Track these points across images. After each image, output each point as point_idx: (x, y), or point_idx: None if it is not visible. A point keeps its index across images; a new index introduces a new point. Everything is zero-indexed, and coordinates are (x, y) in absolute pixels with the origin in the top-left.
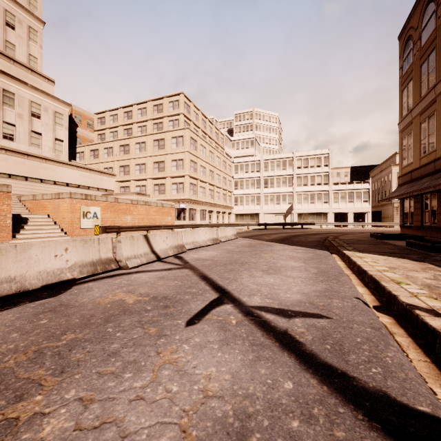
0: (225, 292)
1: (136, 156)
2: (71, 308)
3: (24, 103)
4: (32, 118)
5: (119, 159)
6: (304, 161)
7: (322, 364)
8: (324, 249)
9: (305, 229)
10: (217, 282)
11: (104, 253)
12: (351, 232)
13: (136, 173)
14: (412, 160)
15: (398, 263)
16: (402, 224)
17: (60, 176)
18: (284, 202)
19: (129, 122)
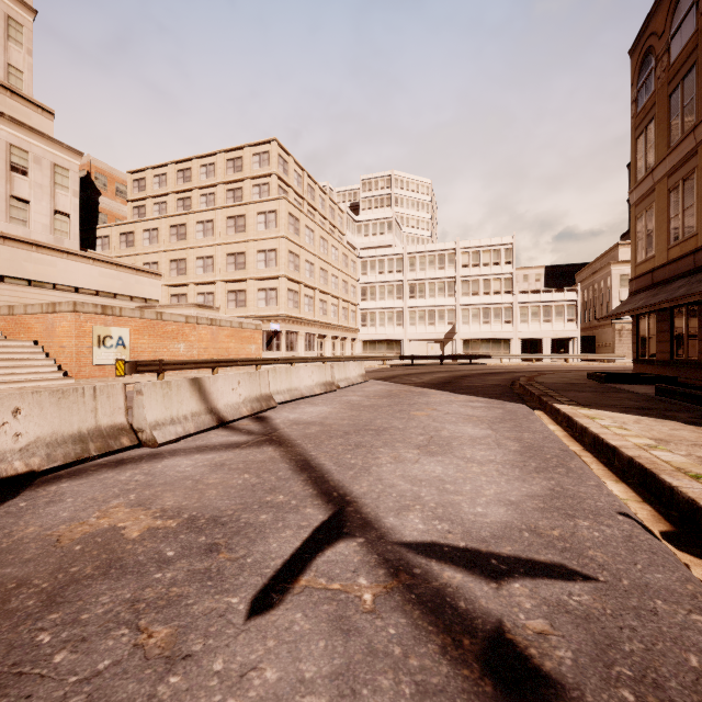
0: (347, 502)
1: (197, 244)
2: None
3: None
4: (13, 175)
5: (169, 249)
6: (473, 256)
7: None
8: (519, 401)
9: (476, 366)
10: (330, 475)
11: (106, 416)
12: (550, 370)
13: (197, 272)
14: (654, 251)
15: (665, 430)
16: (635, 357)
17: (64, 274)
18: (442, 321)
19: (186, 187)
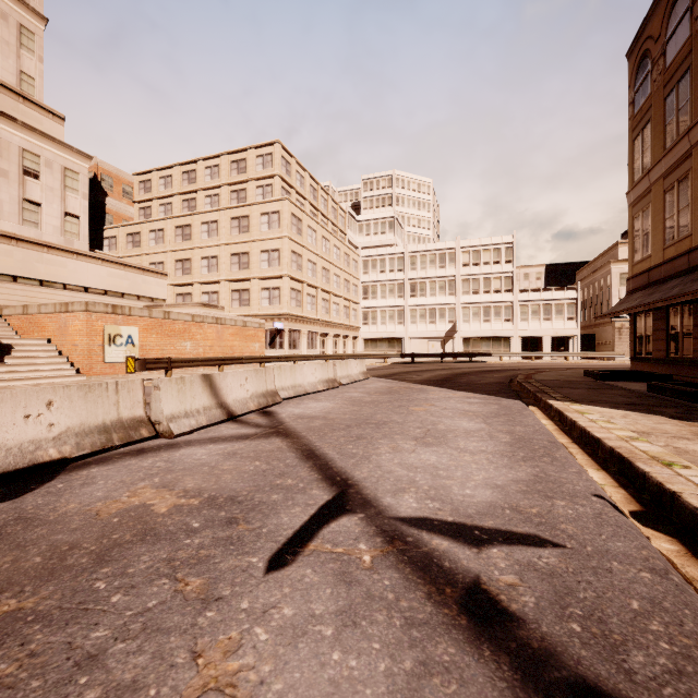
0: (349, 485)
1: (202, 244)
2: (36, 527)
3: (11, 153)
4: (25, 178)
5: (175, 249)
6: (473, 255)
7: (575, 683)
8: (515, 398)
9: (476, 363)
10: (333, 462)
11: (127, 410)
12: (549, 368)
13: (202, 271)
14: (650, 251)
15: (649, 423)
16: (632, 355)
17: (74, 275)
18: (443, 319)
19: (191, 188)
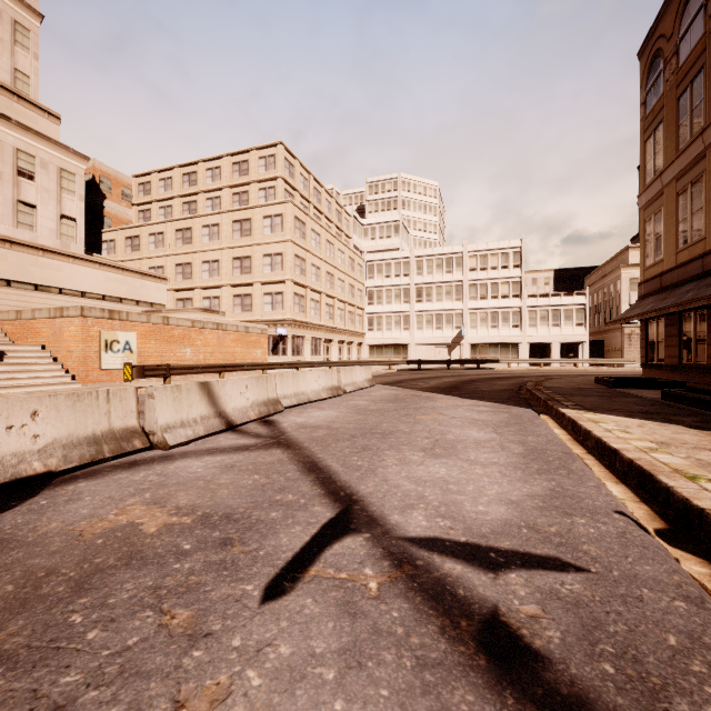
0: (353, 501)
1: (203, 248)
2: (12, 549)
3: (4, 153)
4: (19, 179)
5: (175, 253)
6: (481, 259)
7: None
8: (525, 406)
9: (484, 370)
10: (337, 476)
11: (119, 419)
12: (559, 375)
13: (203, 276)
14: (662, 255)
15: (668, 433)
16: (644, 361)
17: (71, 279)
18: (449, 325)
19: (191, 190)
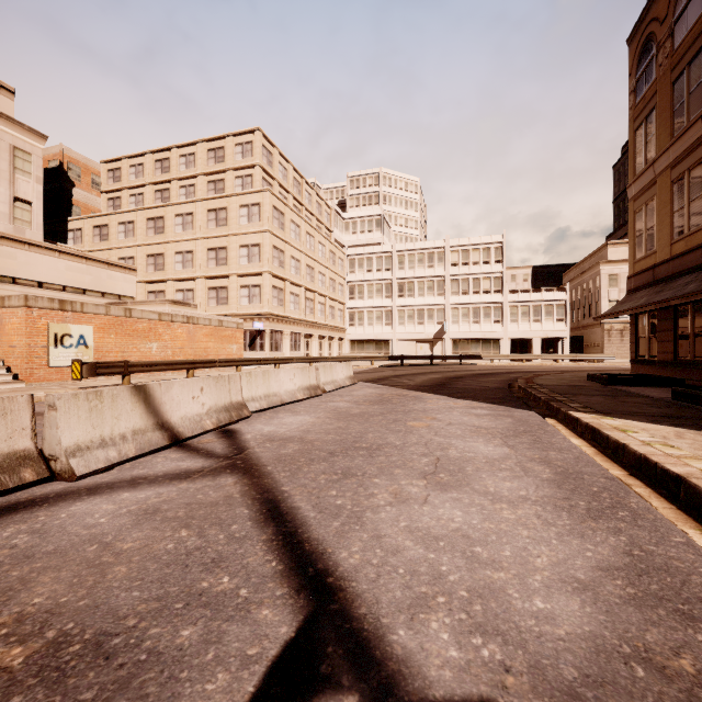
0: (328, 591)
1: (176, 238)
2: None
3: None
4: None
5: (146, 243)
6: (462, 254)
7: None
8: (526, 407)
9: (467, 366)
10: (306, 529)
11: None
12: (544, 371)
13: (176, 267)
14: (655, 247)
15: None
16: (634, 357)
17: (26, 268)
18: (431, 320)
19: (164, 178)
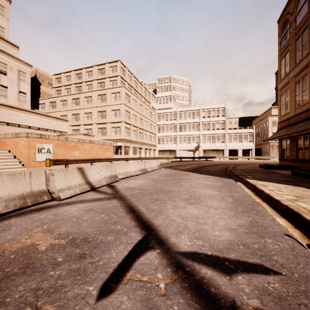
0: (151, 229)
1: (84, 107)
2: None
3: None
4: None
5: (72, 109)
6: (207, 112)
7: None
8: (230, 178)
9: (209, 161)
10: (143, 215)
11: (36, 186)
12: (242, 163)
13: (84, 119)
14: (288, 110)
15: (299, 191)
16: (280, 157)
17: (24, 120)
18: (194, 141)
19: (79, 81)
